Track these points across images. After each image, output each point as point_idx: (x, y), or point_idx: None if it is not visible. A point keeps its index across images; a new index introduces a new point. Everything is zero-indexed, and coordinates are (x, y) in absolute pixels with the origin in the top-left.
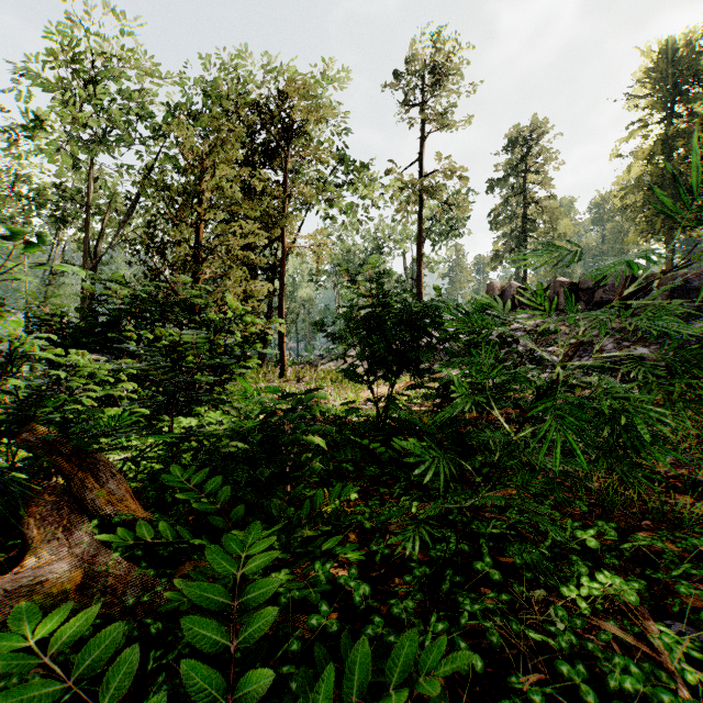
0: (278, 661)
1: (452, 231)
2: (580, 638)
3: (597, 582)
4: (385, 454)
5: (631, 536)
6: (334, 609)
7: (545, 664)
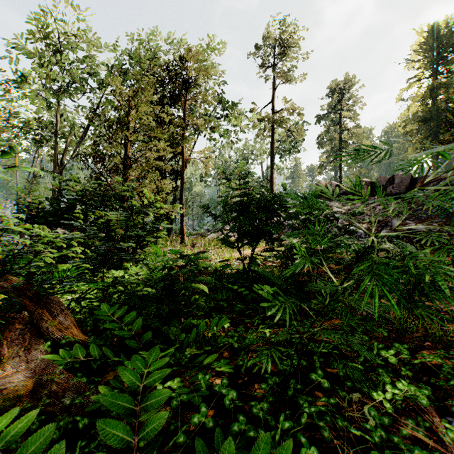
0: (170, 448)
1: (293, 148)
2: (386, 430)
3: (397, 389)
4: (248, 295)
5: (418, 354)
6: (211, 407)
7: (362, 450)
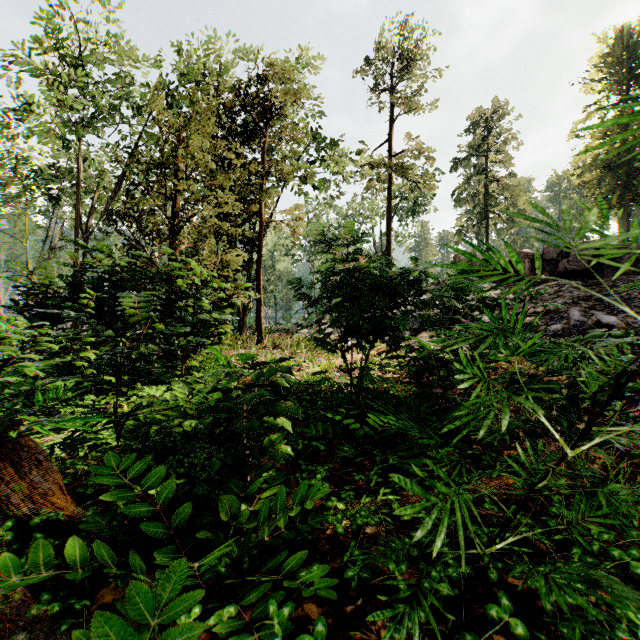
0: None
1: (418, 208)
2: None
3: None
4: (359, 430)
5: None
6: None
7: None
